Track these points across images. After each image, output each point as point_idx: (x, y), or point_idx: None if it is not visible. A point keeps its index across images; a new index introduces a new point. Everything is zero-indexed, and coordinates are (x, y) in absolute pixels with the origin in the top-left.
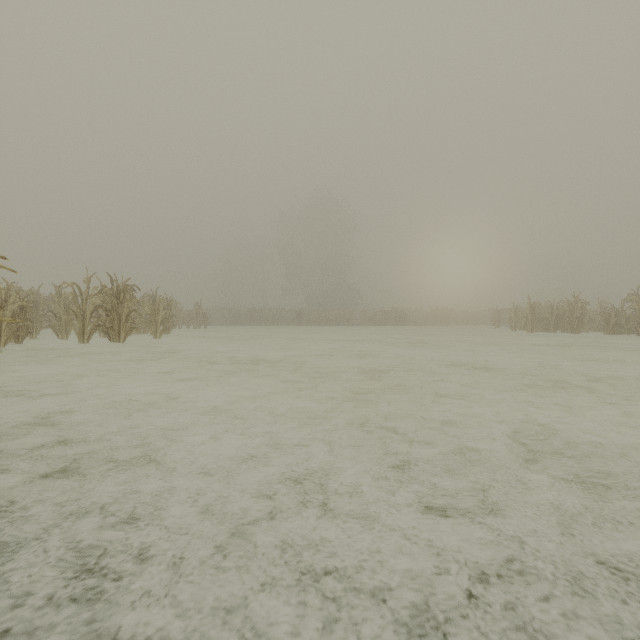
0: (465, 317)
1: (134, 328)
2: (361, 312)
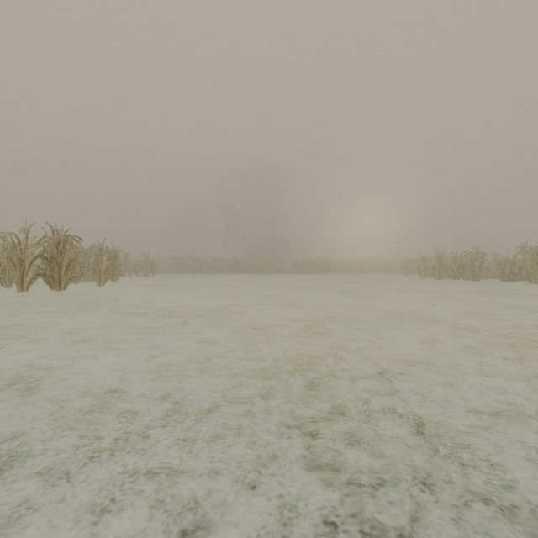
0: (378, 266)
1: (75, 277)
2: (291, 262)
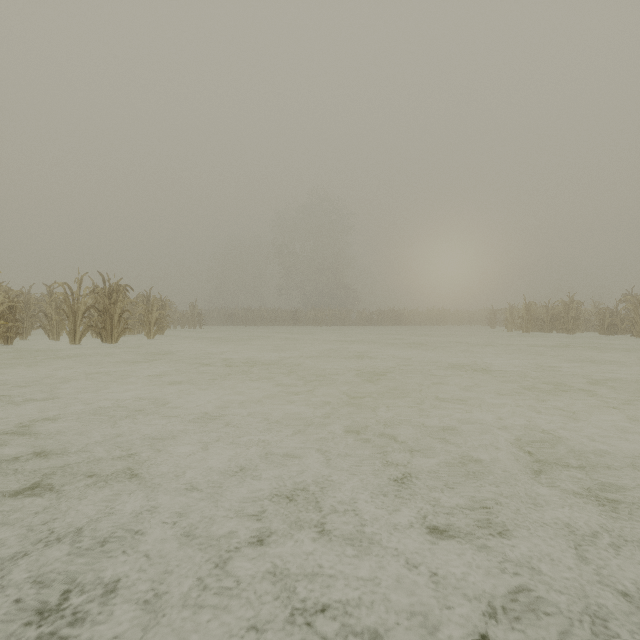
0: (461, 317)
1: (127, 329)
2: (357, 312)
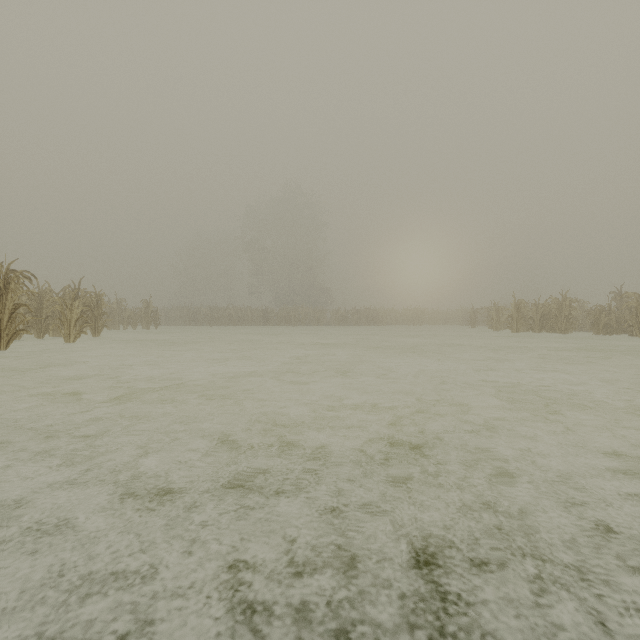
0: (437, 317)
1: (23, 330)
2: (332, 311)
